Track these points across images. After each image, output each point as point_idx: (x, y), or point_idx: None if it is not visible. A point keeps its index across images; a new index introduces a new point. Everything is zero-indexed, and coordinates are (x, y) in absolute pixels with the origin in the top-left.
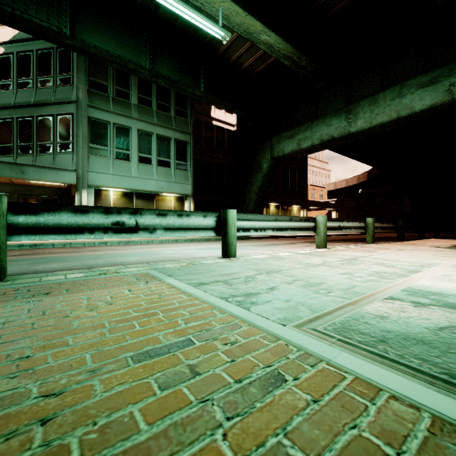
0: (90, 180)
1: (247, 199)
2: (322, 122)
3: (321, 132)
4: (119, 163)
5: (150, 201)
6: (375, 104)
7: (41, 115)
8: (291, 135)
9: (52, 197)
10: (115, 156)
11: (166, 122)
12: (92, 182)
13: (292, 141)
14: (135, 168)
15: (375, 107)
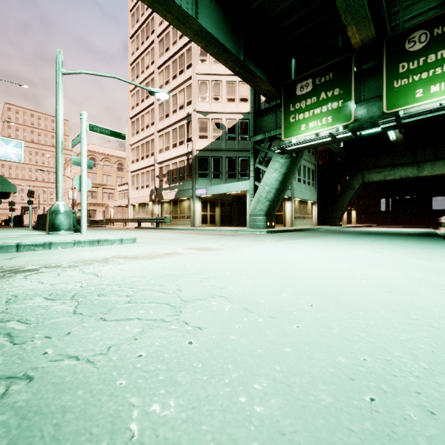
0: (294, 194)
1: (340, 204)
2: (401, 168)
3: (401, 173)
4: (298, 184)
5: (304, 205)
6: (434, 165)
7: (267, 157)
8: (379, 171)
9: (230, 201)
10: (297, 180)
11: (310, 159)
12: (294, 196)
13: (379, 175)
14: (302, 187)
15: (434, 167)
